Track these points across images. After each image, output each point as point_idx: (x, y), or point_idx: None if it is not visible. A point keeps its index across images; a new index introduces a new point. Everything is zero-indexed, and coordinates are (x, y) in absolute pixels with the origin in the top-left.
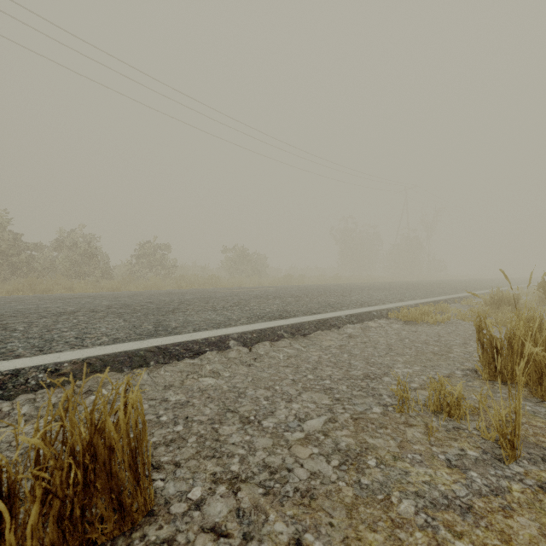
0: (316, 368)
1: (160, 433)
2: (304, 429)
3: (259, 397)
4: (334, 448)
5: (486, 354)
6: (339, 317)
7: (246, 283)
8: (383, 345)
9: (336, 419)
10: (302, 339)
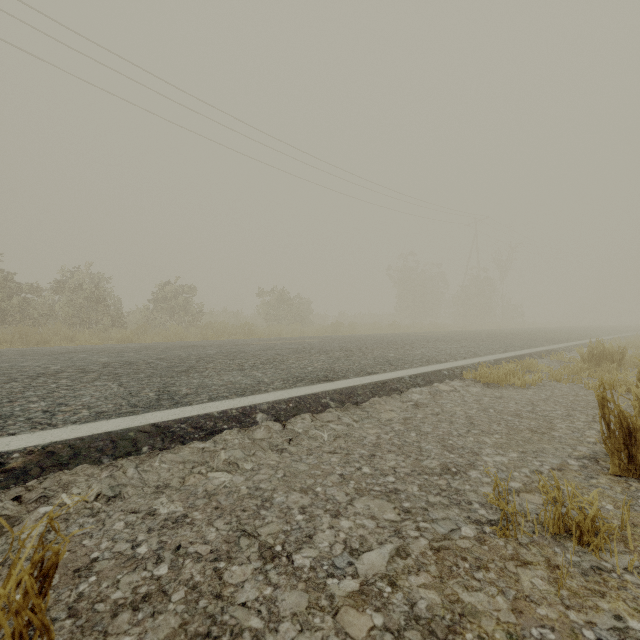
0: (374, 456)
1: (130, 582)
2: (358, 572)
3: (292, 508)
4: (409, 614)
5: (614, 438)
6: (402, 379)
7: (287, 333)
8: (461, 417)
9: (407, 550)
10: (354, 409)
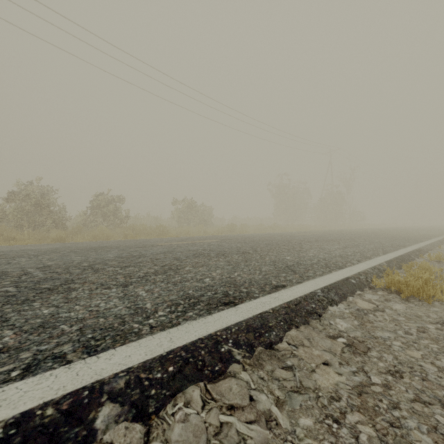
0: None
1: None
2: None
3: None
4: None
5: None
6: (315, 295)
7: (193, 232)
8: None
9: None
10: (269, 362)
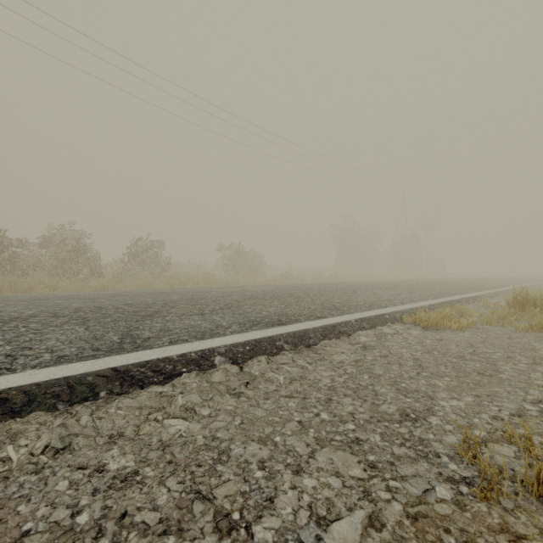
0: (331, 400)
1: None
2: None
3: (250, 462)
4: None
5: None
6: (349, 322)
7: (243, 282)
8: (409, 360)
9: (381, 518)
10: (307, 351)
